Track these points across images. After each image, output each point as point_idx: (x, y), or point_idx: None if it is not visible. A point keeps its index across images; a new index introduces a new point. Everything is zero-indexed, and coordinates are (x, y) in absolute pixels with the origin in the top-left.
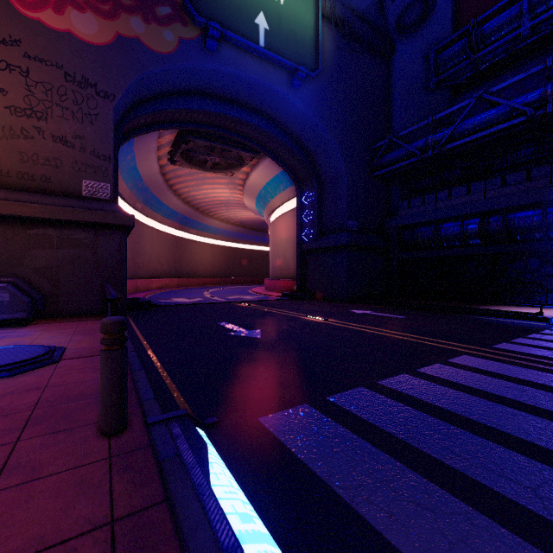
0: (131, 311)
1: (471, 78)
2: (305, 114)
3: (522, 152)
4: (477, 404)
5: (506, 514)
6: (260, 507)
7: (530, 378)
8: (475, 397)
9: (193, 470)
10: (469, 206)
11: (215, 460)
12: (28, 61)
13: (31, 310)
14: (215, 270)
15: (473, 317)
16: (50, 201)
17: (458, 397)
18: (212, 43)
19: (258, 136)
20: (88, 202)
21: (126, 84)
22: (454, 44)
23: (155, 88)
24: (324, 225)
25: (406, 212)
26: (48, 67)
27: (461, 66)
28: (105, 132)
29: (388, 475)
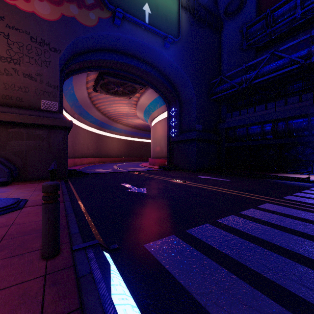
0: (70, 177)
1: (267, 43)
2: (172, 63)
3: (296, 85)
4: (279, 235)
5: (308, 313)
6: (144, 309)
7: (308, 217)
8: (277, 230)
9: (99, 284)
10: (266, 116)
11: (115, 276)
12: (9, 29)
13: (9, 176)
14: (120, 153)
15: (269, 180)
16: (22, 112)
17: (266, 230)
18: (118, 21)
19: (145, 76)
20: (44, 113)
21: (67, 44)
22: (257, 23)
23: (84, 47)
24: (183, 127)
25: (230, 119)
26: (21, 33)
27: (261, 36)
28: (55, 72)
29: (228, 285)
